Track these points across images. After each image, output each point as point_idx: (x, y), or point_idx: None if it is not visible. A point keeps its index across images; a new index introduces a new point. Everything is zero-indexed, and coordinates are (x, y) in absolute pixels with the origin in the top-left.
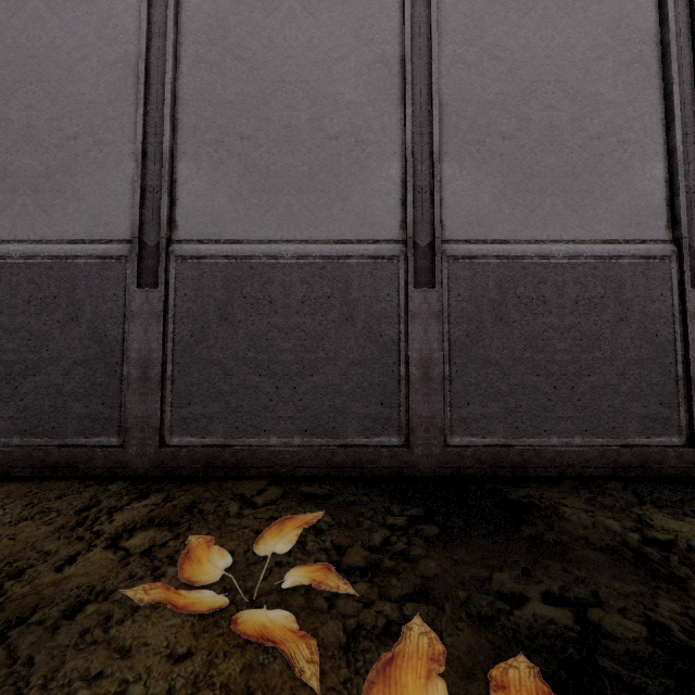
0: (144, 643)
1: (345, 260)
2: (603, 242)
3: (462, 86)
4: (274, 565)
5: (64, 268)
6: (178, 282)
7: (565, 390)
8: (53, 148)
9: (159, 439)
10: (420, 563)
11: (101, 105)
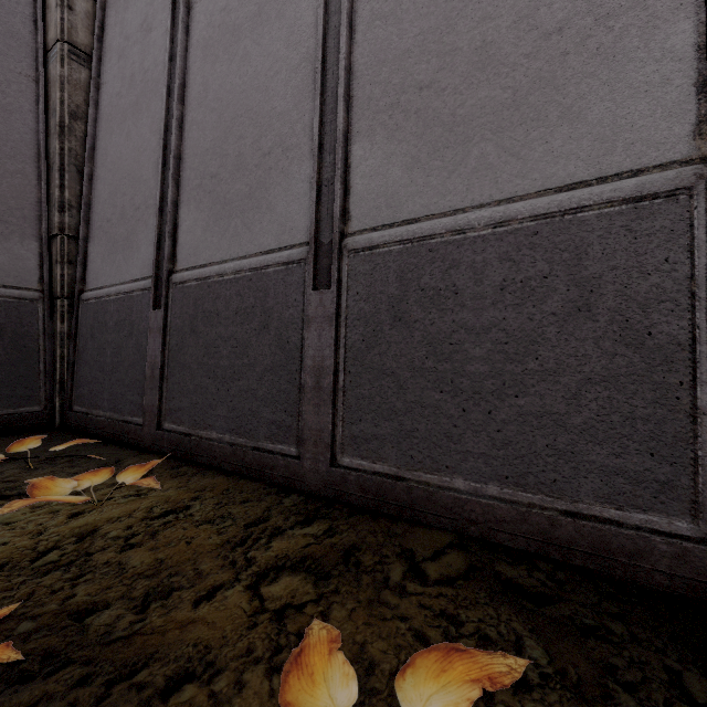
0: None
1: (575, 214)
2: None
3: None
4: None
5: (259, 279)
6: (350, 280)
7: None
8: (254, 168)
9: (330, 456)
10: None
11: (288, 113)
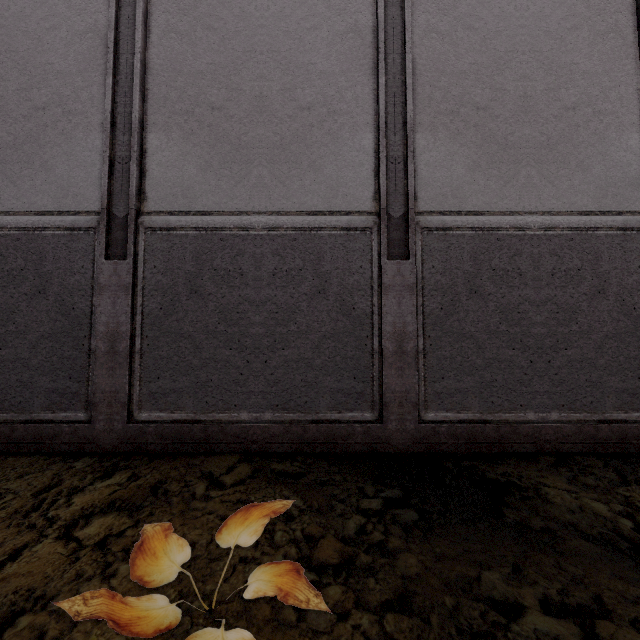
0: None
1: (317, 231)
2: (579, 214)
3: (435, 56)
4: (238, 562)
5: (31, 240)
6: (147, 254)
7: (541, 364)
8: (22, 118)
9: (127, 414)
10: (400, 558)
11: (70, 75)
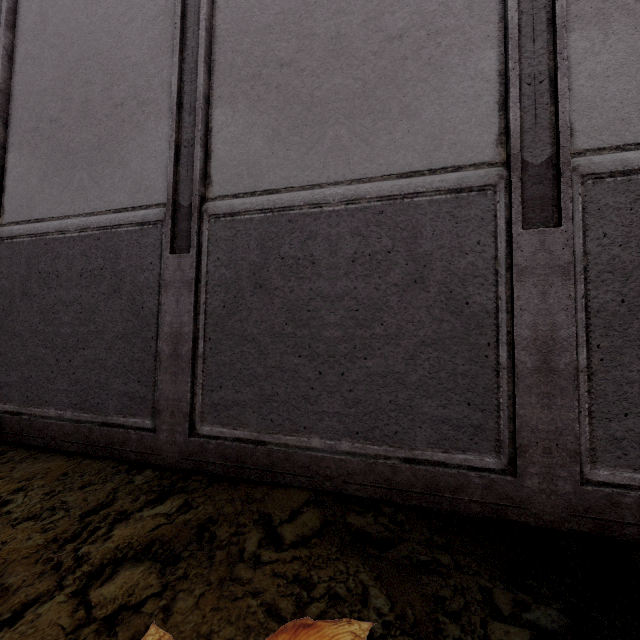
0: None
1: (412, 198)
2: None
3: None
4: None
5: (109, 238)
6: (211, 245)
7: None
8: (104, 118)
9: (188, 426)
10: None
11: (144, 65)
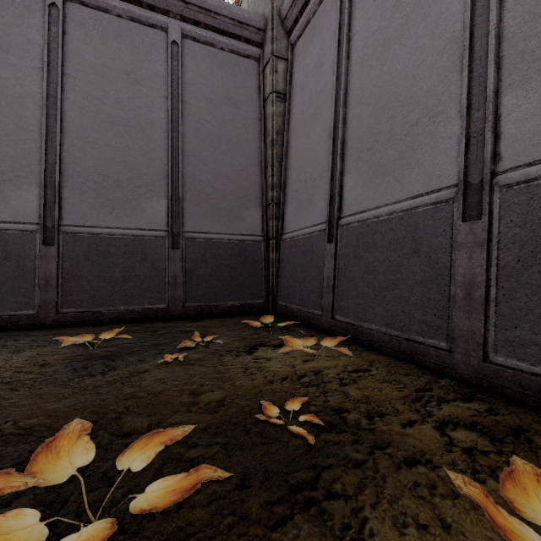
0: (462, 532)
1: None
2: None
3: None
4: None
5: (409, 217)
6: (502, 211)
7: None
8: (403, 137)
9: (481, 353)
10: None
11: (434, 89)
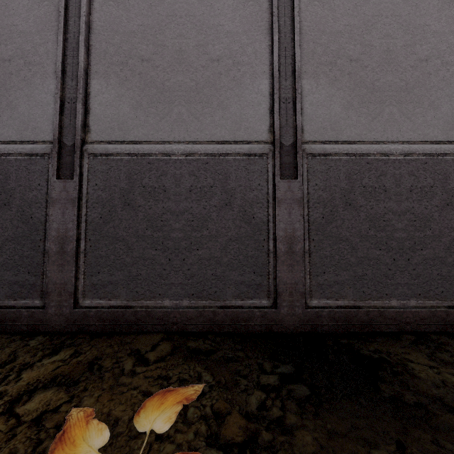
0: None
1: (225, 156)
2: (431, 143)
3: (317, 19)
4: (154, 440)
5: None
6: (90, 175)
7: (402, 261)
8: None
9: (73, 301)
10: (297, 436)
11: (30, 34)
